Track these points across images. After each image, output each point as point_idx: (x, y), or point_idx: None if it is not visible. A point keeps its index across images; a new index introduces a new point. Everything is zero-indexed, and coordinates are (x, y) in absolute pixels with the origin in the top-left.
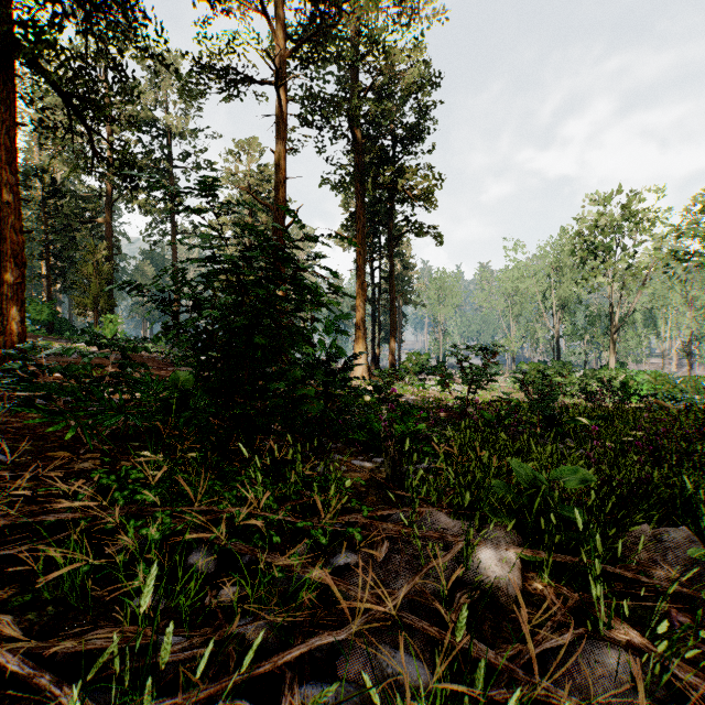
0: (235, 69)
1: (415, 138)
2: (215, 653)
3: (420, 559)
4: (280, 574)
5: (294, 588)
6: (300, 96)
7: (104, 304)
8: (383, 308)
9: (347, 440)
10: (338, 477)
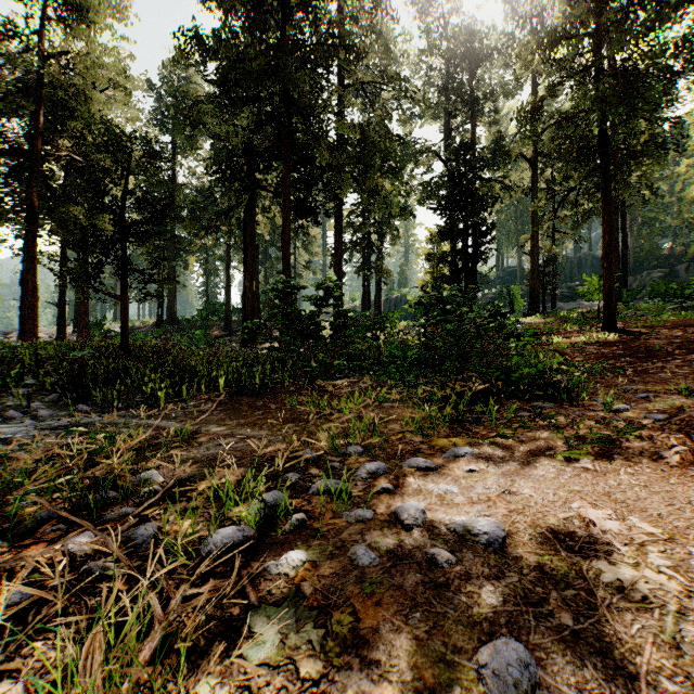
0: None
1: None
2: None
3: None
4: None
5: None
6: None
7: None
8: None
9: None
10: None
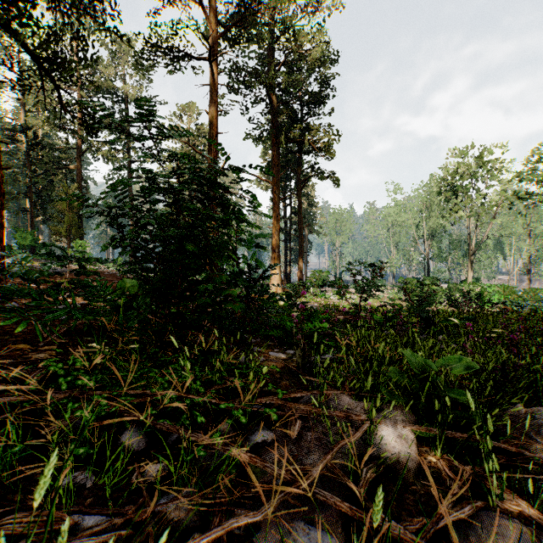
0: (177, 48)
1: (318, 103)
2: (136, 531)
3: (328, 435)
4: (202, 452)
5: (216, 464)
6: (228, 69)
7: (75, 232)
8: (293, 237)
9: (265, 336)
10: (257, 365)
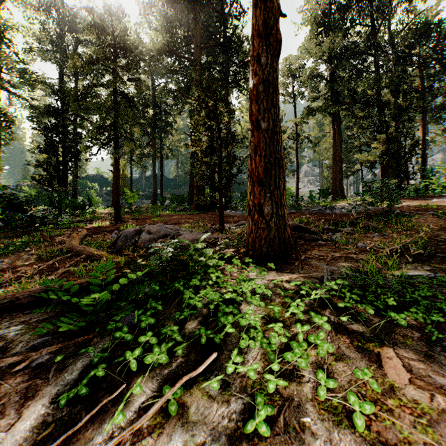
0: None
1: None
2: None
3: None
4: None
5: None
6: None
7: None
8: None
9: None
10: None
